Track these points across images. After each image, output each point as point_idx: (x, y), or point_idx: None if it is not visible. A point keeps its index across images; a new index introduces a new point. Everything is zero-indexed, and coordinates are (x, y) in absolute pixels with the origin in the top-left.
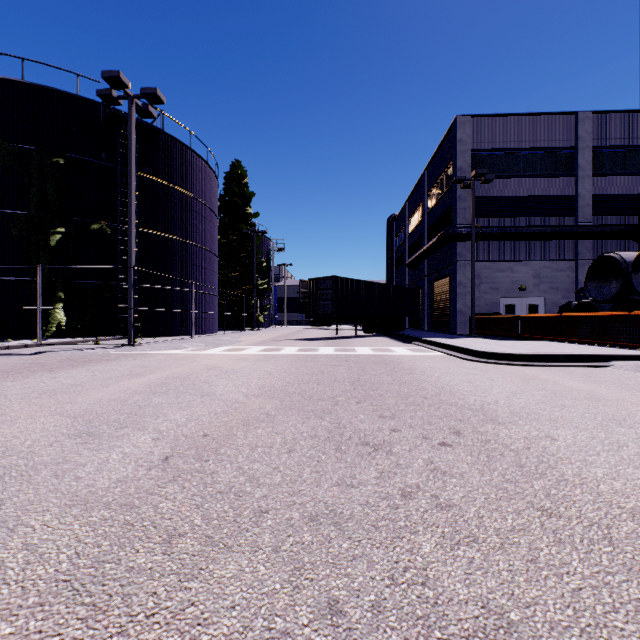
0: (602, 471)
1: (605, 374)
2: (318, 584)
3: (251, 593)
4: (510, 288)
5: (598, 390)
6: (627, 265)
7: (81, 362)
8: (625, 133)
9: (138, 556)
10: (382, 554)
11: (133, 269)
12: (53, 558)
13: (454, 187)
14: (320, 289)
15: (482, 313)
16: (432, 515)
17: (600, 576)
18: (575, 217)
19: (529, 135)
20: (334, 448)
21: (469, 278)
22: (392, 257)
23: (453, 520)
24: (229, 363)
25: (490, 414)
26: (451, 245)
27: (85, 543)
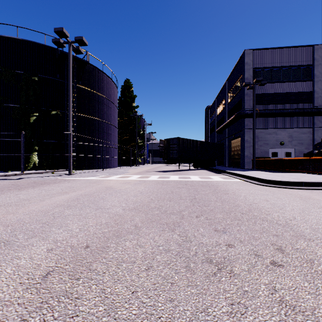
0: None
1: None
2: None
3: None
4: (275, 143)
5: None
6: None
7: (39, 184)
8: None
9: None
10: None
11: (70, 134)
12: None
13: (243, 89)
14: (170, 144)
15: (259, 157)
16: None
17: None
18: (312, 103)
19: (286, 59)
20: (184, 266)
21: (252, 138)
22: (208, 128)
23: None
24: (119, 185)
25: (296, 230)
26: (241, 120)
27: None
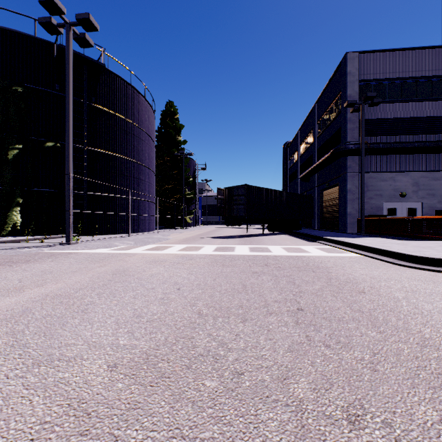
0: None
1: None
2: None
3: None
4: (392, 194)
5: None
6: None
7: None
8: None
9: None
10: None
11: (69, 176)
12: None
13: (344, 112)
14: (234, 195)
15: (370, 215)
16: None
17: None
18: None
19: (409, 66)
20: None
21: (357, 186)
22: (287, 174)
23: None
24: (141, 268)
25: None
26: (340, 160)
27: None
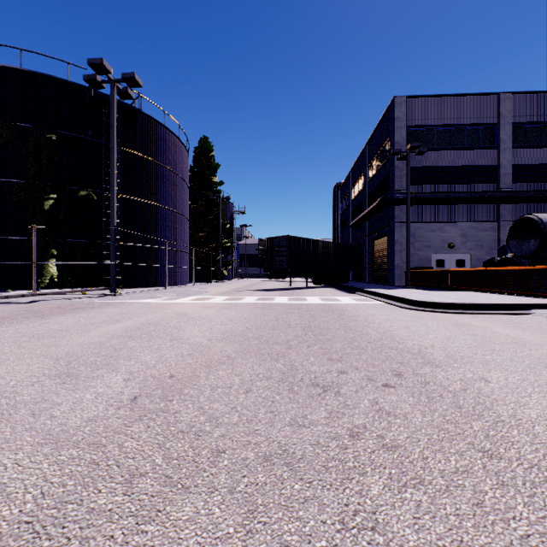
0: (535, 412)
1: (527, 321)
2: (271, 528)
3: (205, 537)
4: (440, 246)
5: (523, 335)
6: (544, 225)
7: (69, 309)
8: (541, 111)
9: (100, 496)
10: (332, 496)
11: (115, 229)
12: (19, 498)
13: (392, 158)
14: (276, 247)
15: (416, 267)
16: (379, 456)
17: (546, 522)
18: (497, 184)
19: (457, 113)
20: (287, 389)
21: (405, 237)
22: (338, 219)
23: (399, 461)
24: (196, 311)
25: (427, 357)
26: (389, 209)
27: (51, 482)
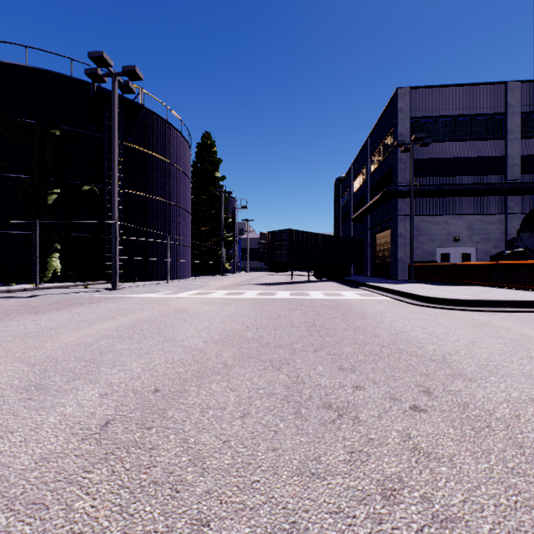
0: None
1: None
2: None
3: None
4: (445, 239)
5: None
6: None
7: (66, 305)
8: None
9: None
10: None
11: (115, 223)
12: None
13: (395, 151)
14: (277, 240)
15: (420, 261)
16: None
17: None
18: (505, 175)
19: (462, 103)
20: (293, 412)
21: (408, 230)
22: (339, 213)
23: None
24: (195, 306)
25: (456, 367)
26: (392, 202)
27: None
